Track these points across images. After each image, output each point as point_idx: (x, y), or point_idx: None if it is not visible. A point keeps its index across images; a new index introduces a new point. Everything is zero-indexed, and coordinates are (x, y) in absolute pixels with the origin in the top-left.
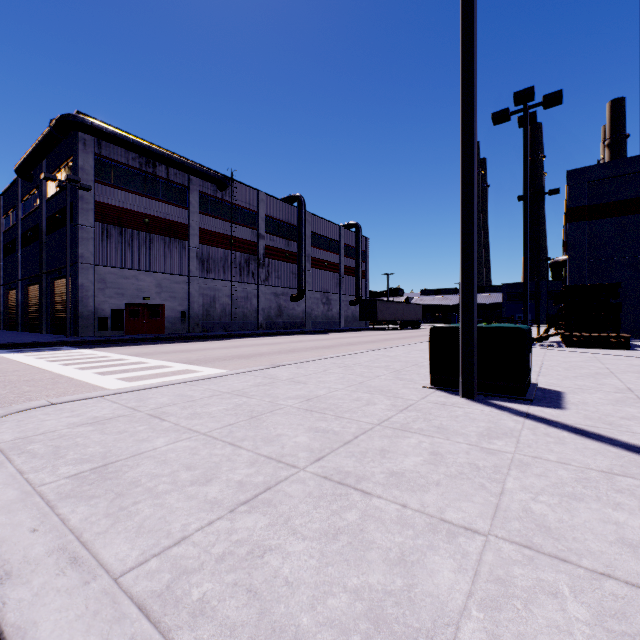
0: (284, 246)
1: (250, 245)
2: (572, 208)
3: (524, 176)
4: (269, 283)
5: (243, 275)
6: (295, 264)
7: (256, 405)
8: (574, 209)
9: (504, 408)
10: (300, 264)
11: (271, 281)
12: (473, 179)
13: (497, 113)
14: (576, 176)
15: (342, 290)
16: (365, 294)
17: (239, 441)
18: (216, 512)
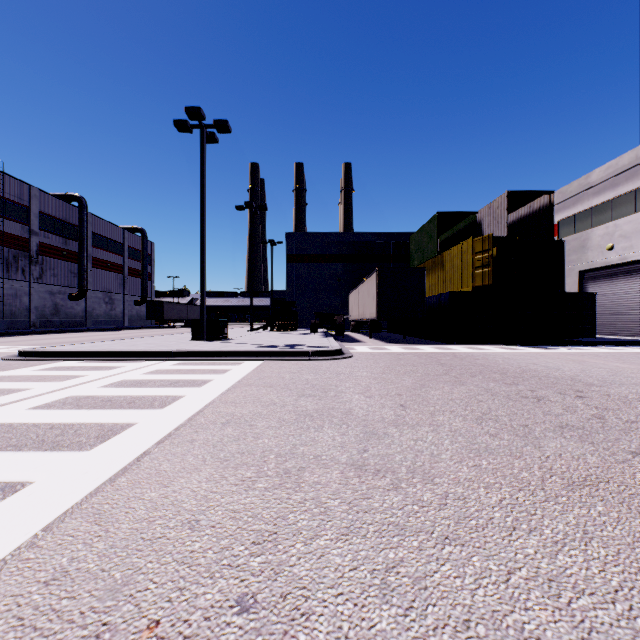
0: (61, 244)
1: (20, 241)
2: (288, 254)
3: (251, 243)
4: (43, 281)
5: (11, 271)
6: (74, 263)
7: (130, 344)
8: (289, 255)
9: (211, 341)
10: (82, 264)
11: (46, 279)
12: (204, 273)
13: (238, 206)
14: (290, 236)
15: (127, 290)
16: (151, 295)
17: (136, 346)
18: (146, 348)
